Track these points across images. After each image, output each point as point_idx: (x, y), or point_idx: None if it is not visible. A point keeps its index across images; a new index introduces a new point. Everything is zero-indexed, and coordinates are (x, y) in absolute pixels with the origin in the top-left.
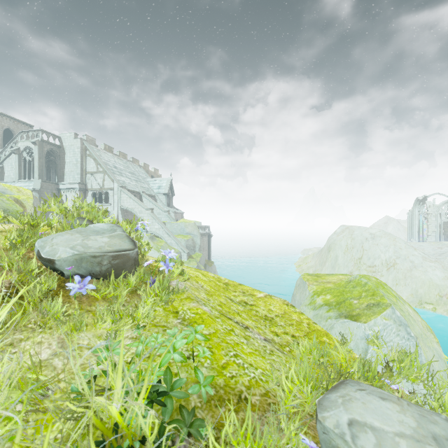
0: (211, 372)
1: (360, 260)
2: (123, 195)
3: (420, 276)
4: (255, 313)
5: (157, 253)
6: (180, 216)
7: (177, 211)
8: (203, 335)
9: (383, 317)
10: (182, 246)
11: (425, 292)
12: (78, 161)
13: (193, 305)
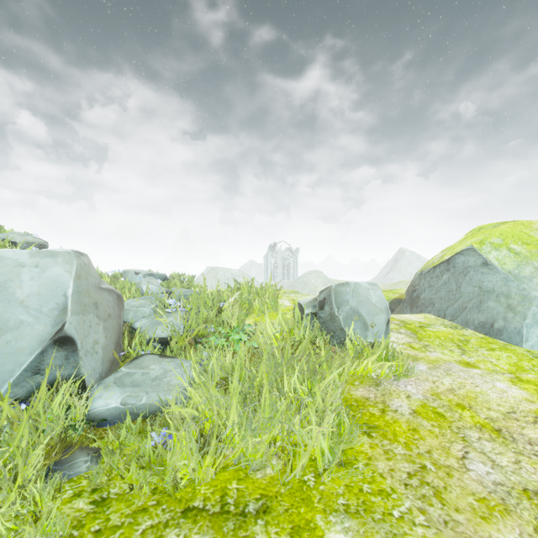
0: None
1: None
2: None
3: None
4: None
5: None
6: None
7: None
8: None
9: None
10: None
11: None
12: None
13: None
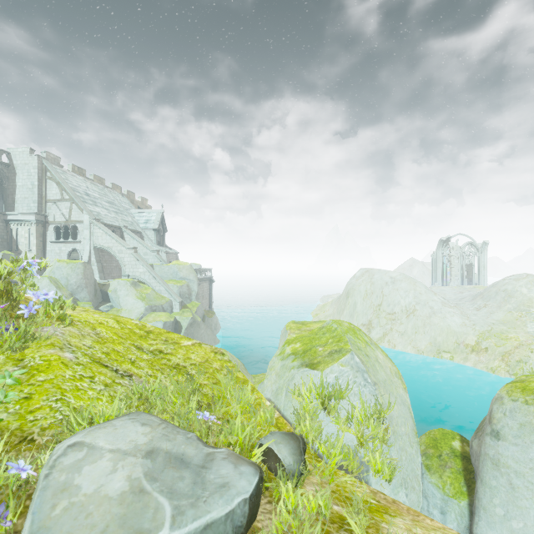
0: (11, 417)
1: (379, 306)
2: (97, 230)
3: (439, 323)
4: (165, 362)
5: (140, 302)
6: (175, 257)
7: (170, 251)
8: (16, 380)
9: (341, 363)
10: (173, 294)
11: (444, 340)
12: (34, 185)
13: (50, 352)
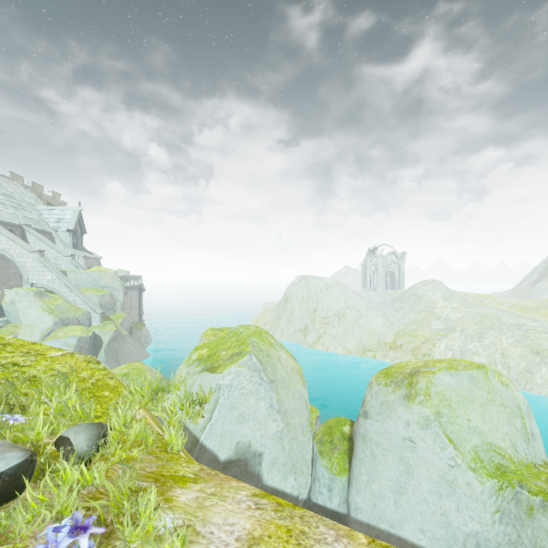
0: None
1: (315, 311)
2: None
3: (364, 325)
4: (17, 375)
5: (48, 315)
6: (96, 263)
7: (90, 256)
8: None
9: (238, 365)
10: (92, 305)
11: (368, 340)
12: None
13: None
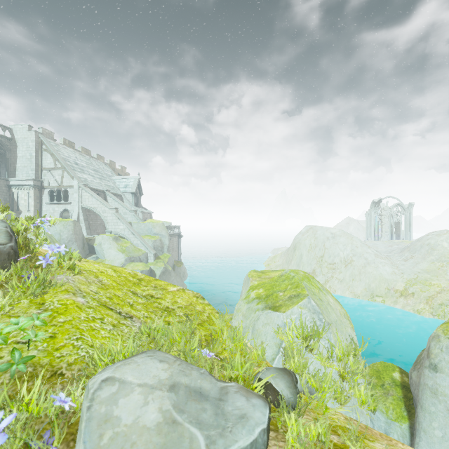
0: (41, 354)
1: (322, 258)
2: (84, 194)
3: (372, 272)
4: (156, 305)
5: (121, 254)
6: (149, 216)
7: (145, 211)
8: (43, 321)
9: (300, 306)
10: (149, 247)
11: (377, 286)
12: (32, 155)
13: (66, 297)
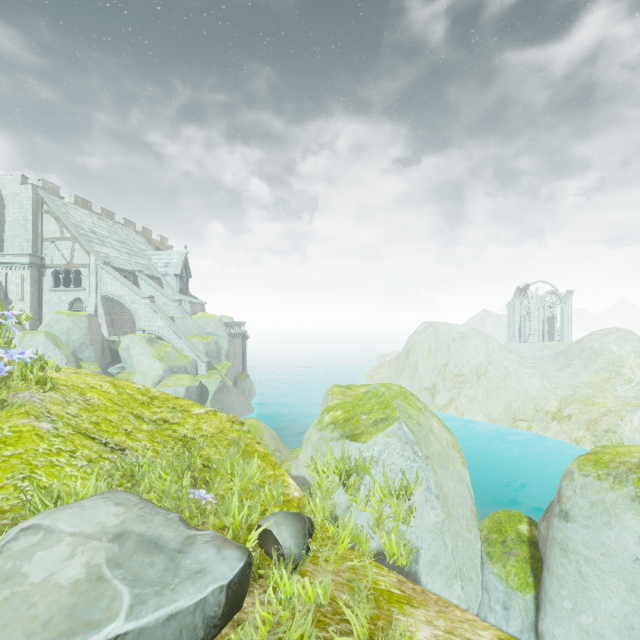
0: None
1: (445, 367)
2: (105, 276)
3: (514, 387)
4: (169, 433)
5: (158, 363)
6: (201, 308)
7: (195, 301)
8: None
9: (386, 434)
10: (199, 353)
11: (520, 406)
12: (27, 220)
13: (23, 422)
